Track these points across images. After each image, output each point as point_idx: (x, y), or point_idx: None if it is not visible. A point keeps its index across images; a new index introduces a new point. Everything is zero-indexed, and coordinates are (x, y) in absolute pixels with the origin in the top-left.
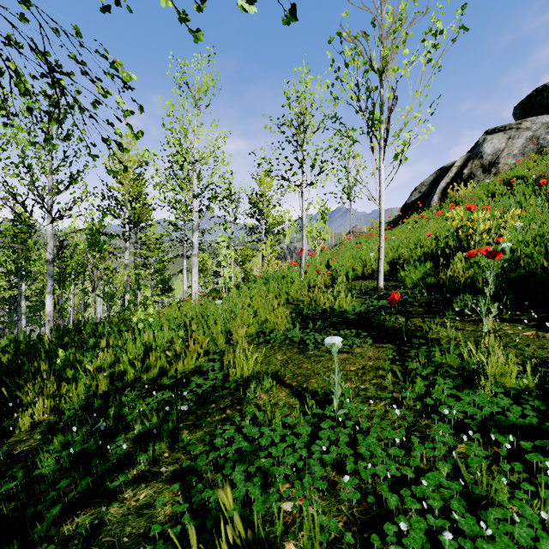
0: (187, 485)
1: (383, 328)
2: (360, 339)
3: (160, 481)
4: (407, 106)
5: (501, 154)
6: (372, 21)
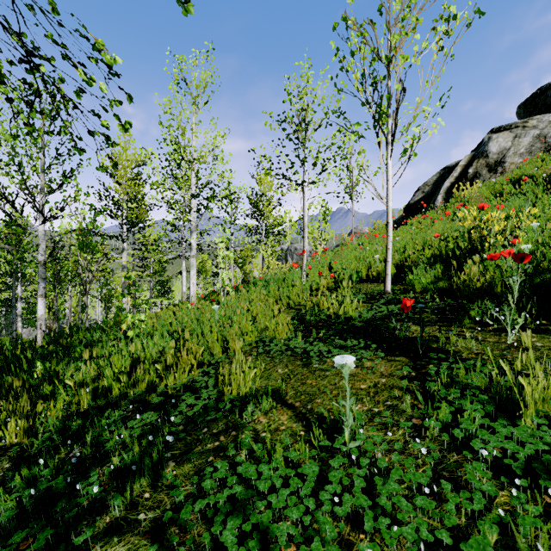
0: (166, 547)
1: (394, 338)
2: (369, 350)
3: (137, 534)
4: (417, 98)
5: (507, 153)
6: (379, 8)
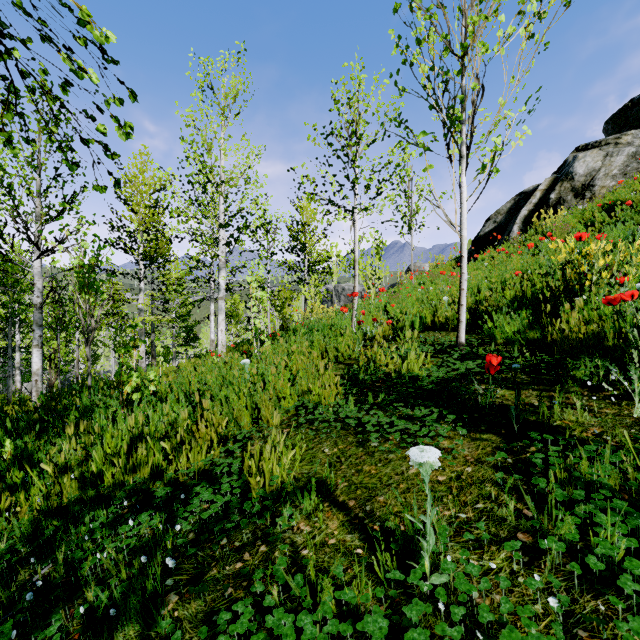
0: None
1: (476, 406)
2: (445, 423)
3: None
4: (500, 98)
5: (597, 175)
6: None
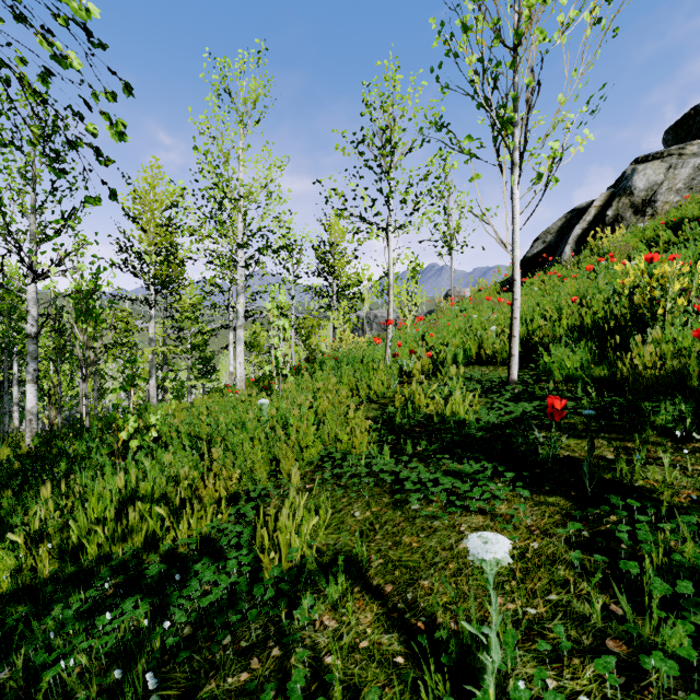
0: None
1: (536, 459)
2: (500, 480)
3: None
4: (560, 95)
5: (659, 189)
6: None
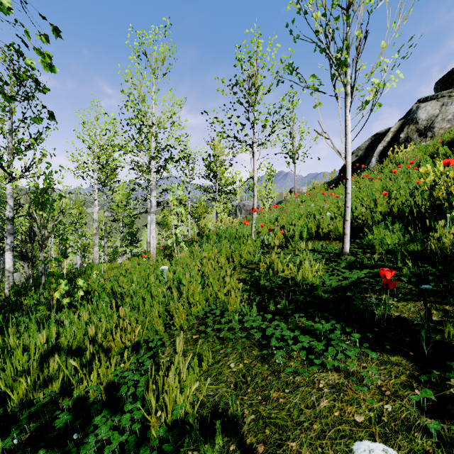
0: None
1: (373, 318)
2: (346, 338)
3: None
4: (383, 42)
5: (435, 120)
6: None
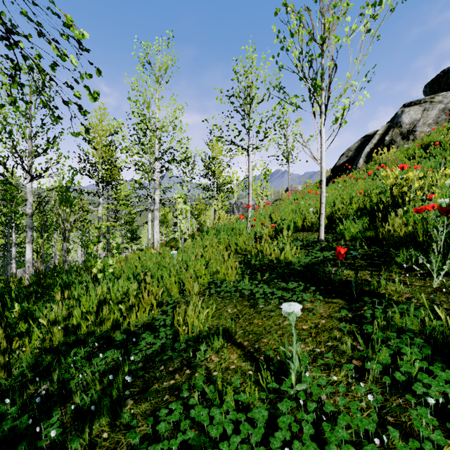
0: None
1: (330, 281)
2: (308, 292)
3: None
4: (348, 73)
5: (417, 124)
6: None
